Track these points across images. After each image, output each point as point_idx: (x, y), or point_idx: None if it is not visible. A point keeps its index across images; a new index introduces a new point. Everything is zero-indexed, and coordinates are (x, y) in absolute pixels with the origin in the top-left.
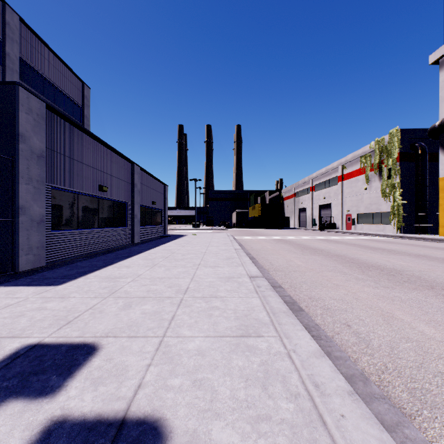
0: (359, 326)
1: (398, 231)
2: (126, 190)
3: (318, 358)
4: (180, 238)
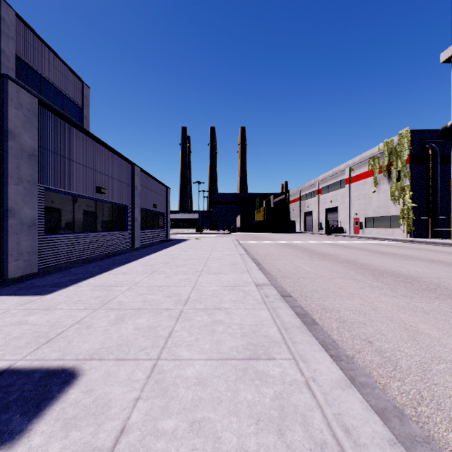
0: (381, 342)
1: (408, 235)
2: (126, 192)
3: (344, 389)
4: (183, 243)
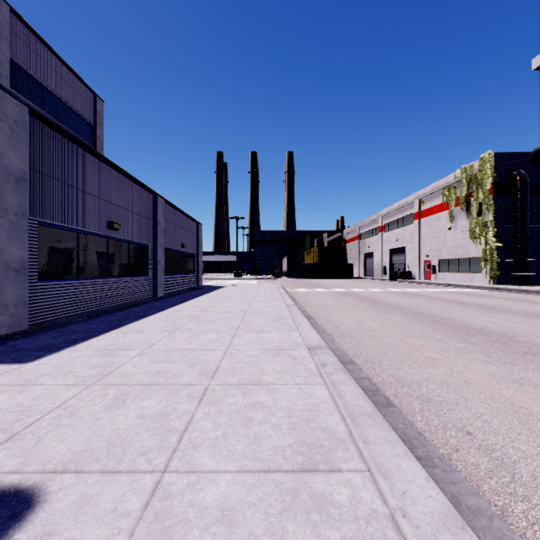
0: (485, 434)
1: (491, 281)
2: (146, 229)
3: (455, 534)
4: (217, 291)
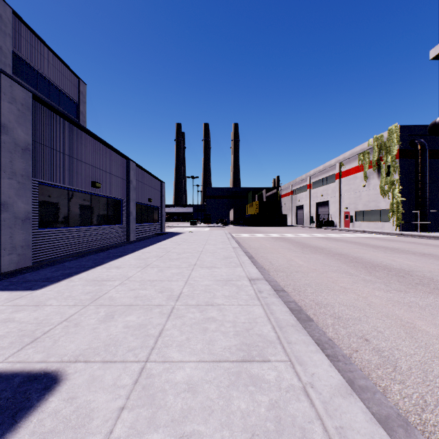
0: (378, 340)
1: (397, 228)
2: (121, 187)
3: (345, 397)
4: (177, 236)
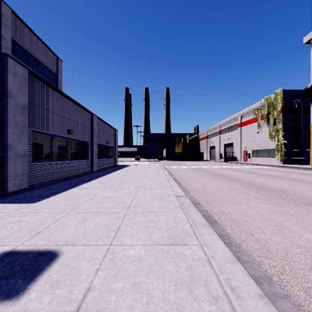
0: (259, 234)
1: (281, 162)
2: (87, 133)
3: (232, 264)
4: (126, 168)
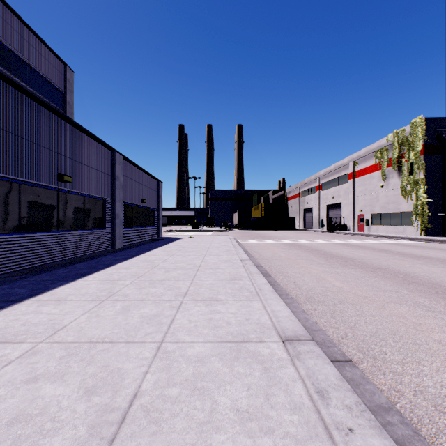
0: None
1: (422, 233)
2: (104, 183)
3: None
4: (173, 243)
